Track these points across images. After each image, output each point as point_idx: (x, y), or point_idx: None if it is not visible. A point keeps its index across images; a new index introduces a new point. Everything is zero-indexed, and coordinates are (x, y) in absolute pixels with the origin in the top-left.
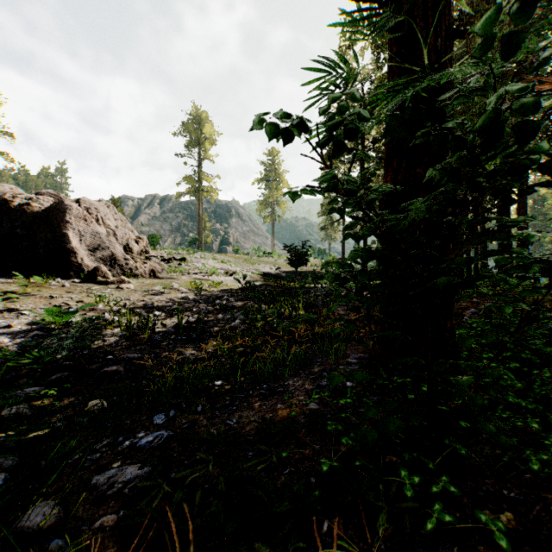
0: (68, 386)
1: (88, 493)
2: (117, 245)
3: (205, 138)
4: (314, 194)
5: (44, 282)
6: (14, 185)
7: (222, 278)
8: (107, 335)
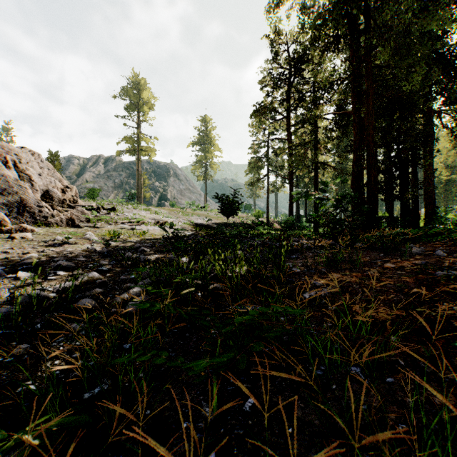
0: None
1: None
2: (30, 190)
3: (144, 102)
4: None
5: None
6: None
7: (152, 227)
8: None
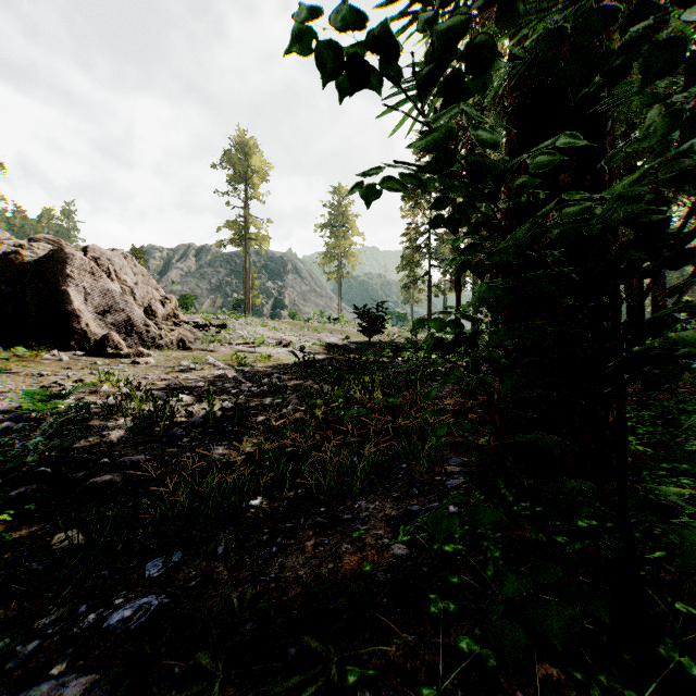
0: (32, 508)
1: None
2: (135, 307)
3: (253, 172)
4: (406, 189)
5: (34, 355)
6: None
7: (274, 350)
8: (108, 428)
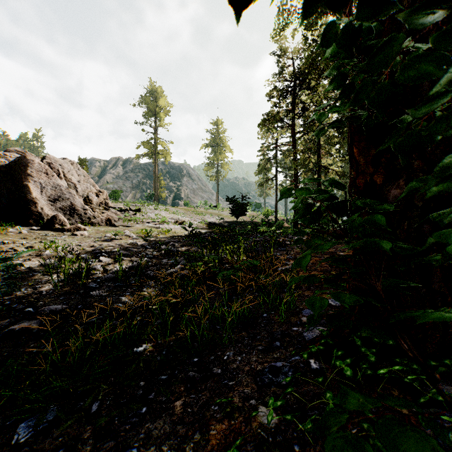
0: None
1: None
2: (77, 196)
3: (160, 109)
4: None
5: (1, 229)
6: None
7: (172, 226)
8: (41, 282)
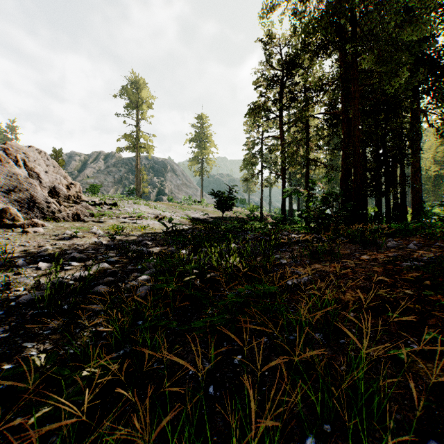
0: None
1: None
2: (39, 187)
3: (143, 101)
4: None
5: None
6: None
7: (151, 221)
8: None
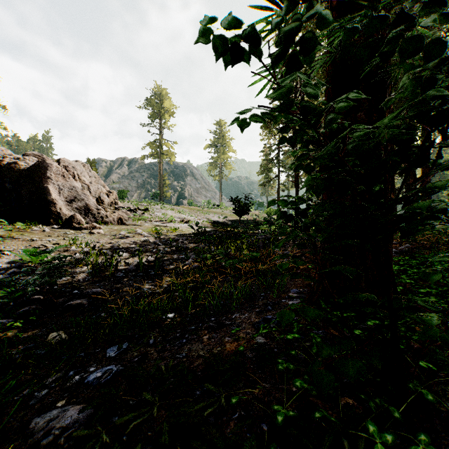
0: (33, 319)
1: (22, 440)
2: (91, 197)
3: (165, 111)
4: (264, 122)
5: (27, 228)
6: (4, 148)
7: (179, 225)
8: (76, 272)
